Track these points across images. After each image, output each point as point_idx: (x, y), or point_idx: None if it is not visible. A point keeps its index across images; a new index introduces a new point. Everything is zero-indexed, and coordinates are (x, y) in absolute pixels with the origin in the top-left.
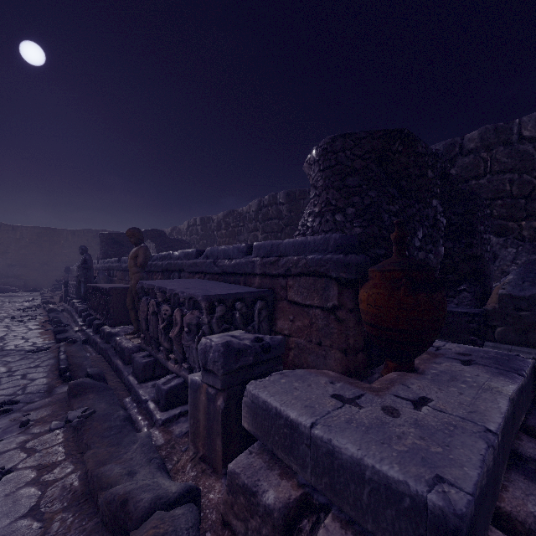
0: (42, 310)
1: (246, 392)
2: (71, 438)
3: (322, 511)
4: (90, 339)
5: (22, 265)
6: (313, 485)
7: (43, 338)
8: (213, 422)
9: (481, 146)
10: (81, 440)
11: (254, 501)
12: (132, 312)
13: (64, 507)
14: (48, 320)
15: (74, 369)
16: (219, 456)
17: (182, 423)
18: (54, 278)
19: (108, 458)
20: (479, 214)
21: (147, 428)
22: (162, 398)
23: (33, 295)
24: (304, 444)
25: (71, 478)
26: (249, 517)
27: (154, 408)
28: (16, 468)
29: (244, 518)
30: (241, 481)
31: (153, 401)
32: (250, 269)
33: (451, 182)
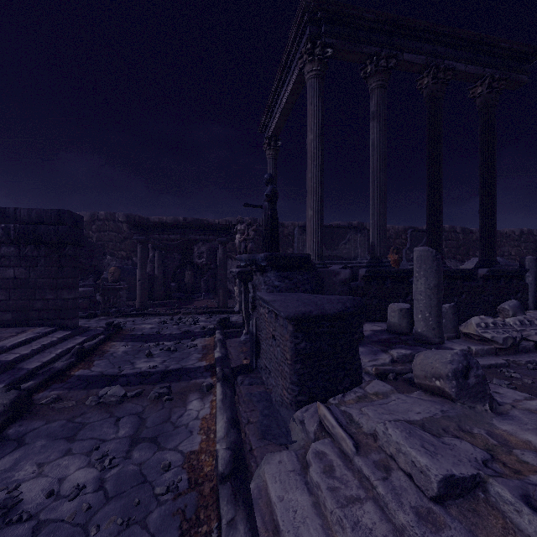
0: None
1: None
2: None
3: None
4: None
5: None
6: None
7: None
8: None
9: (106, 219)
10: None
11: None
12: None
13: None
14: None
15: None
16: None
17: None
18: None
19: None
20: (96, 251)
21: None
22: None
23: None
24: None
25: None
26: None
27: None
28: None
29: None
30: None
31: None
32: None
33: (86, 239)
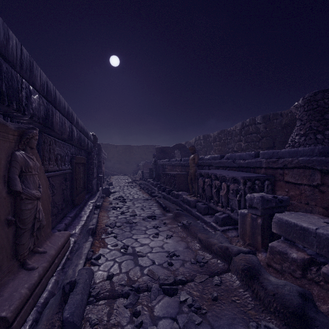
0: (135, 183)
1: (274, 217)
2: (185, 230)
3: (322, 264)
4: (166, 197)
5: (119, 163)
6: (317, 252)
7: (145, 195)
8: (256, 229)
9: None
10: (191, 231)
11: (285, 256)
12: (190, 185)
13: (198, 249)
14: (141, 188)
15: (168, 208)
16: (259, 243)
17: (230, 232)
18: (131, 169)
19: (208, 237)
20: None
21: (214, 232)
22: (220, 221)
23: (125, 177)
24: (312, 236)
25: (194, 242)
26: (282, 262)
27: (215, 225)
28: (172, 235)
29: (280, 263)
30: (277, 249)
31: (214, 222)
32: (258, 165)
33: None
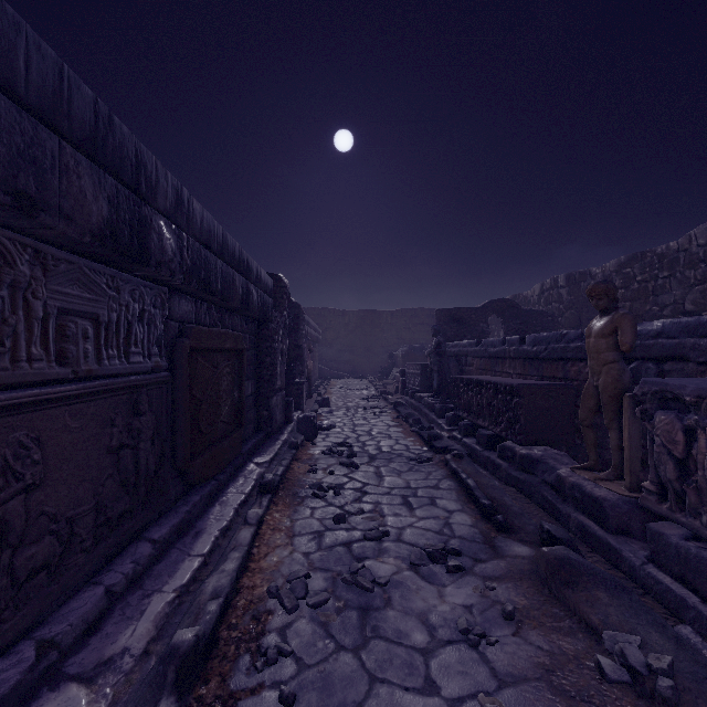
0: (384, 401)
1: None
2: None
3: None
4: (478, 455)
5: (349, 350)
6: None
7: (412, 442)
8: None
9: None
10: None
11: None
12: (590, 432)
13: None
14: (400, 416)
15: (500, 510)
16: None
17: None
18: (375, 365)
19: None
20: None
21: None
22: None
23: (363, 382)
24: None
25: None
26: None
27: None
28: None
29: None
30: None
31: None
32: None
33: None
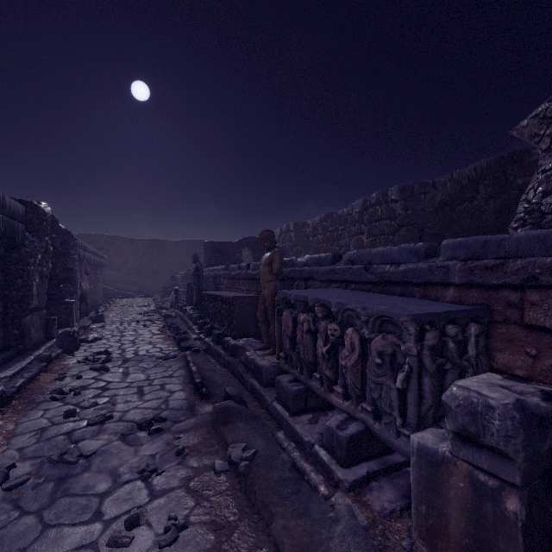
0: (158, 315)
1: None
2: (237, 485)
3: None
4: (211, 349)
5: (137, 273)
6: None
7: (167, 344)
8: (496, 535)
9: None
10: (253, 493)
11: None
12: (263, 325)
13: None
14: (166, 325)
15: (208, 385)
16: None
17: (376, 491)
18: (161, 285)
19: (309, 543)
20: None
21: (326, 488)
22: (341, 448)
23: (147, 300)
24: None
25: None
26: None
27: (329, 459)
28: (189, 521)
29: None
30: None
31: (323, 447)
32: (439, 277)
33: None
